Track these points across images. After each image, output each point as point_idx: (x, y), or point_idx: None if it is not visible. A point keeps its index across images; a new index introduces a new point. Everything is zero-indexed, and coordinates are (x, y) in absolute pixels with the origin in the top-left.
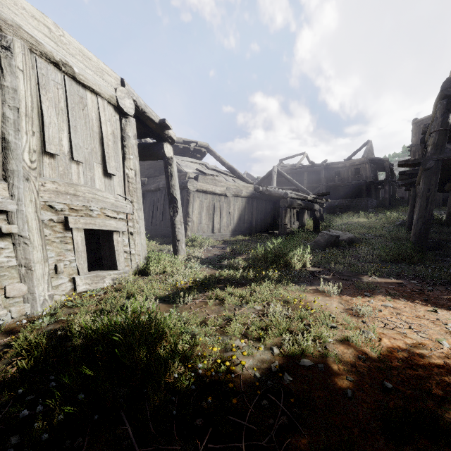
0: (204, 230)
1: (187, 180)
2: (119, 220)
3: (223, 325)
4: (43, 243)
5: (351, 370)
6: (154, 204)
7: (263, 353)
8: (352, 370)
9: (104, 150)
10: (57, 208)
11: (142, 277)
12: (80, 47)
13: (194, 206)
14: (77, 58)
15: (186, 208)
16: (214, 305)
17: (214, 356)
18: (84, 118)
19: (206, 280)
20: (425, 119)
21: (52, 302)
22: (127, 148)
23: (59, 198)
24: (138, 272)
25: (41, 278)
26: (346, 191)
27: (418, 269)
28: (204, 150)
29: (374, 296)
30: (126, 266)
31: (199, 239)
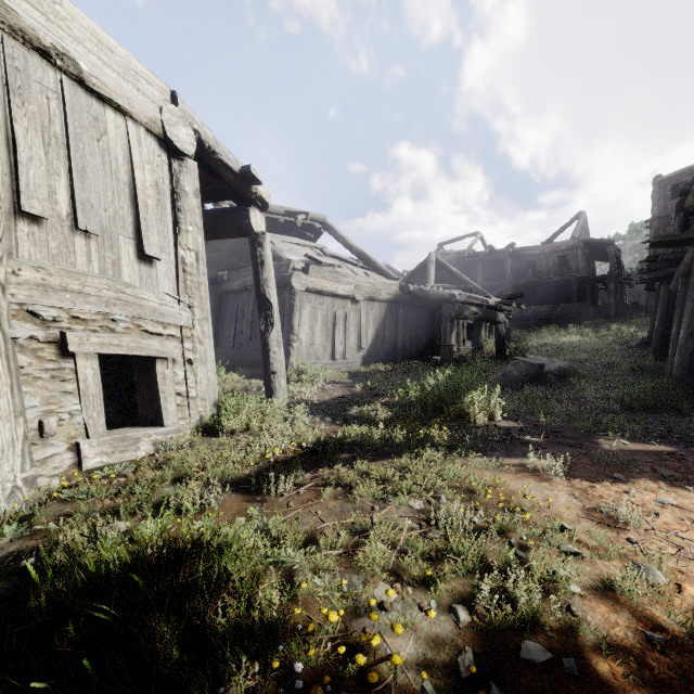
0: (319, 354)
1: (291, 273)
2: (167, 338)
3: (351, 548)
4: (13, 381)
5: (640, 676)
6: (238, 312)
7: (435, 621)
8: (643, 676)
9: (139, 214)
10: (45, 316)
11: (208, 439)
12: (94, 28)
13: (301, 315)
14: (88, 46)
15: (289, 320)
16: (333, 498)
17: (332, 632)
18: (100, 154)
19: (319, 444)
20: (675, 176)
21: (31, 491)
22: (182, 212)
23: (49, 298)
24: (202, 429)
25: (9, 448)
26: (545, 292)
27: None
28: (318, 226)
29: (633, 480)
30: (180, 419)
31: (309, 370)
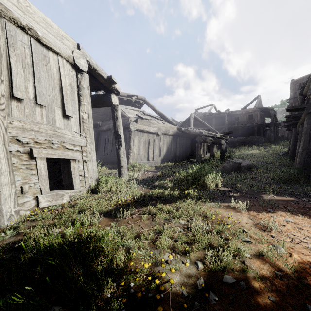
0: (142, 158)
1: (129, 122)
2: (75, 151)
3: (154, 239)
4: (10, 169)
5: (271, 288)
6: (106, 140)
7: (189, 268)
8: (272, 288)
9: (63, 97)
10: (23, 141)
11: (93, 195)
12: (44, 17)
13: (134, 141)
14: (41, 25)
15: (128, 143)
16: (147, 219)
17: (145, 272)
18: (46, 71)
19: (141, 197)
20: (300, 79)
21: (18, 217)
22: (82, 96)
23: (25, 133)
24: (90, 190)
25: (8, 198)
26: (242, 131)
27: (305, 189)
28: (141, 101)
29: (276, 212)
30: (81, 186)
31: (137, 165)
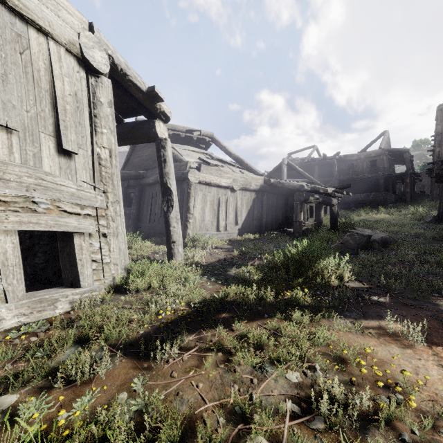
0: (208, 227)
1: (188, 170)
2: (84, 217)
3: None
4: None
5: None
6: (153, 198)
7: None
8: None
9: (58, 116)
10: None
11: (117, 297)
12: None
13: (195, 200)
14: None
15: (186, 203)
16: (214, 366)
17: None
18: (23, 65)
19: (204, 303)
20: None
21: None
22: (98, 118)
23: None
24: (114, 287)
25: None
26: (361, 185)
27: None
28: (208, 139)
29: None
30: (96, 281)
31: (201, 238)
